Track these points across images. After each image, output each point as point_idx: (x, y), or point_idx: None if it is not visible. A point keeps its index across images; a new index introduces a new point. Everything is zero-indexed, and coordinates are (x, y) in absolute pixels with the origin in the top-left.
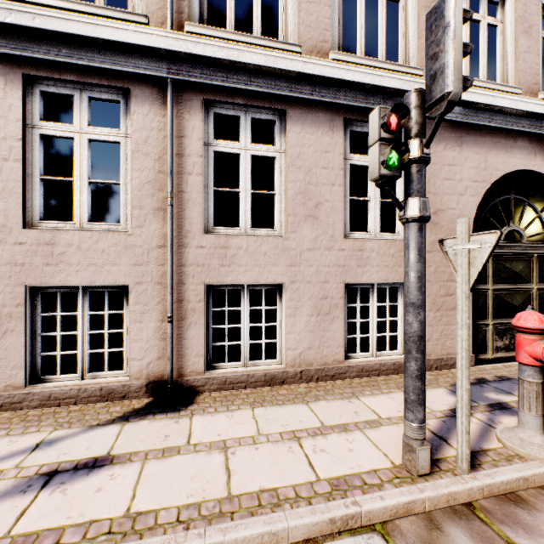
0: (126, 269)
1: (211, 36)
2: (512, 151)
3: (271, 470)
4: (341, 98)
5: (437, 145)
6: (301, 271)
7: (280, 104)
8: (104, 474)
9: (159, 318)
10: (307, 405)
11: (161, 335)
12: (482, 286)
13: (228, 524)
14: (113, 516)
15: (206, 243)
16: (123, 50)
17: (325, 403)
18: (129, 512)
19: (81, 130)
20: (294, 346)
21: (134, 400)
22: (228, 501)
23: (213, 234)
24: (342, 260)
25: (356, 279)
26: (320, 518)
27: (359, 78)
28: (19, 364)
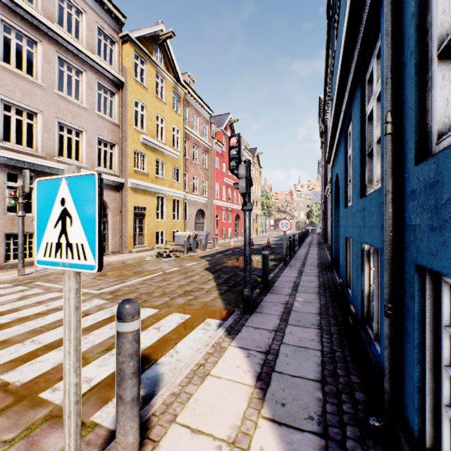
0: None
1: None
2: None
3: None
4: (2, 161)
5: None
6: None
7: None
8: None
9: None
10: None
11: None
12: None
13: None
14: None
15: None
16: None
17: None
18: None
19: None
20: None
21: None
22: None
23: None
24: (3, 223)
25: (11, 231)
26: None
27: (11, 156)
28: None
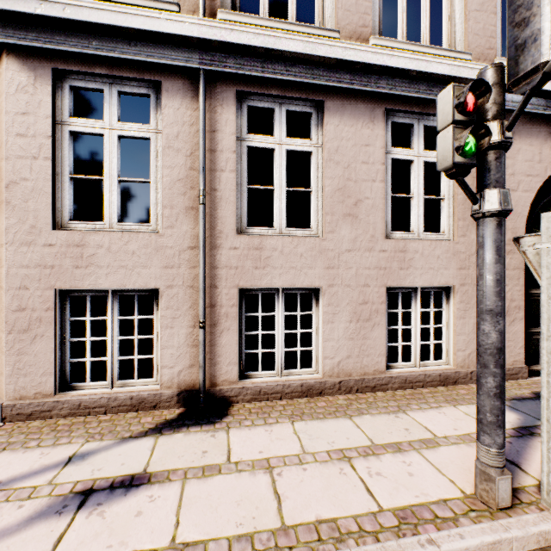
0: (156, 272)
1: (244, 24)
2: None
3: (325, 496)
4: (382, 86)
5: None
6: (339, 274)
7: (317, 95)
8: (142, 495)
9: (190, 323)
10: (351, 420)
11: (192, 341)
12: (534, 290)
13: None
14: (157, 546)
15: (240, 244)
16: (154, 40)
17: (371, 418)
18: (174, 542)
19: (110, 126)
20: (332, 354)
21: (165, 410)
22: (283, 532)
23: (247, 234)
24: (384, 262)
25: (398, 282)
26: None
27: (404, 64)
28: (49, 370)
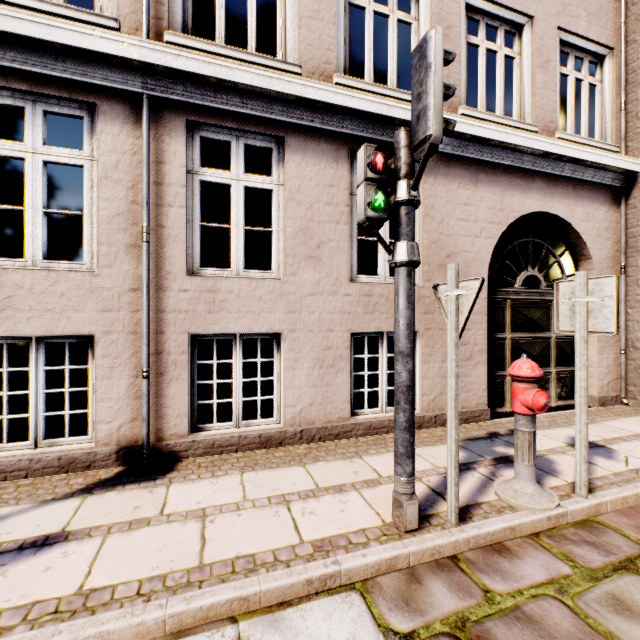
0: (91, 316)
1: (196, 49)
2: (529, 192)
3: (252, 536)
4: (346, 127)
5: (451, 183)
6: (301, 319)
7: (277, 131)
8: (55, 552)
9: (133, 373)
10: (304, 467)
11: (135, 393)
12: (499, 334)
13: (194, 592)
14: (62, 595)
15: (191, 286)
16: (88, 58)
17: (325, 464)
18: (82, 589)
19: (34, 150)
20: (294, 402)
21: (102, 470)
22: (198, 570)
23: (199, 275)
24: (348, 306)
25: (363, 327)
26: (296, 580)
27: (365, 107)
28: None
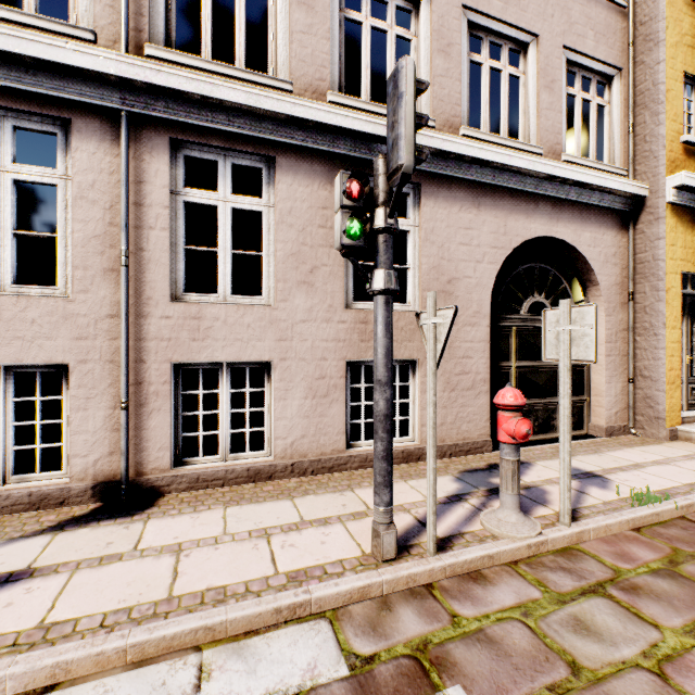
0: (65, 344)
1: (179, 63)
2: (534, 216)
3: (226, 569)
4: (340, 147)
5: (452, 206)
6: (293, 347)
7: (267, 150)
8: (18, 589)
9: (111, 404)
10: (291, 501)
11: (113, 425)
12: (504, 363)
13: (159, 623)
14: (22, 629)
15: (174, 313)
16: (61, 72)
17: (314, 497)
18: (43, 623)
19: (2, 167)
20: (285, 434)
21: (77, 507)
22: (166, 602)
23: (183, 301)
24: (343, 334)
25: (359, 355)
26: (264, 609)
27: (360, 126)
28: None
